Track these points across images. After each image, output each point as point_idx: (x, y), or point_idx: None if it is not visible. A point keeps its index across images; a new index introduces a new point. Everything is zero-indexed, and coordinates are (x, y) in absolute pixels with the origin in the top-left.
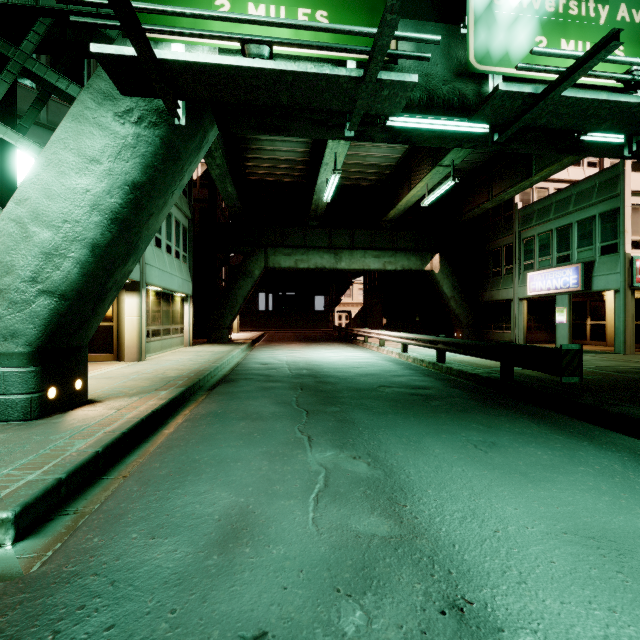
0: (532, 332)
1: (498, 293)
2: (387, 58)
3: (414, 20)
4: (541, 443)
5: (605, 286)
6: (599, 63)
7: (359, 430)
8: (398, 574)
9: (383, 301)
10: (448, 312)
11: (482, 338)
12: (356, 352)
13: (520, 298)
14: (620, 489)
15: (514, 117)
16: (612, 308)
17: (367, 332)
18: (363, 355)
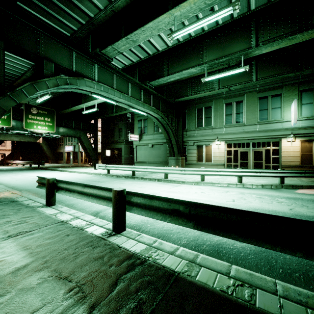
0: (69, 160)
1: (61, 150)
2: (11, 127)
3: (16, 120)
4: (31, 170)
5: (77, 151)
6: (44, 129)
7: (6, 171)
8: (8, 173)
9: (20, 151)
10: (46, 155)
11: (58, 163)
12: (7, 167)
13: (65, 152)
14: (32, 171)
15: (30, 135)
16: (83, 155)
17: (12, 161)
18: (9, 167)
